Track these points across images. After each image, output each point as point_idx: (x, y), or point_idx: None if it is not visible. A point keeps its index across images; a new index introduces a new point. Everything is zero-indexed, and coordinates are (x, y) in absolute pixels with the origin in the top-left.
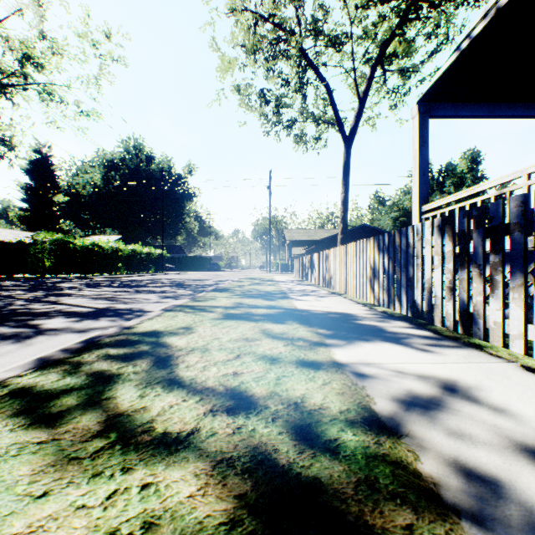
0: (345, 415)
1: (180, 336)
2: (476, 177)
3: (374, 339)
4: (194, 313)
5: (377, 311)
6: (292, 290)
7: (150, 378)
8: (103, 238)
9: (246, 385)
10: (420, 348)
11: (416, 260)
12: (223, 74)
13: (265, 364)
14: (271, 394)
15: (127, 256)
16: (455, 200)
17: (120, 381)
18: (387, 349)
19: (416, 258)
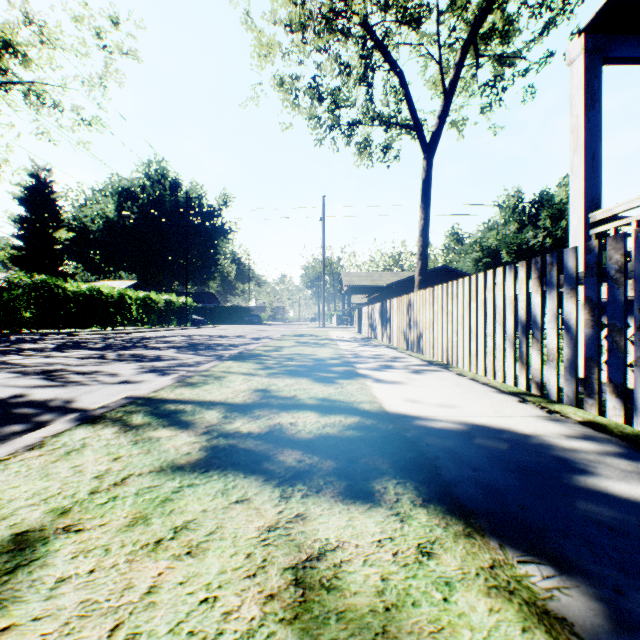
0: None
1: None
2: None
3: None
4: (140, 431)
5: (576, 422)
6: (360, 356)
7: None
8: (114, 283)
9: None
10: None
11: None
12: (261, 62)
13: None
14: None
15: (140, 305)
16: None
17: None
18: None
19: None
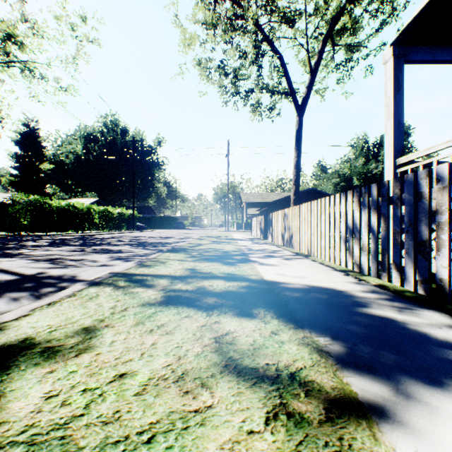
0: None
1: (50, 366)
2: (407, 148)
3: (450, 380)
4: (125, 289)
5: (371, 285)
6: (252, 250)
7: None
8: (82, 200)
9: None
10: None
11: (437, 216)
12: (185, 49)
13: None
14: None
15: (101, 216)
16: (447, 147)
17: None
18: None
19: (437, 214)
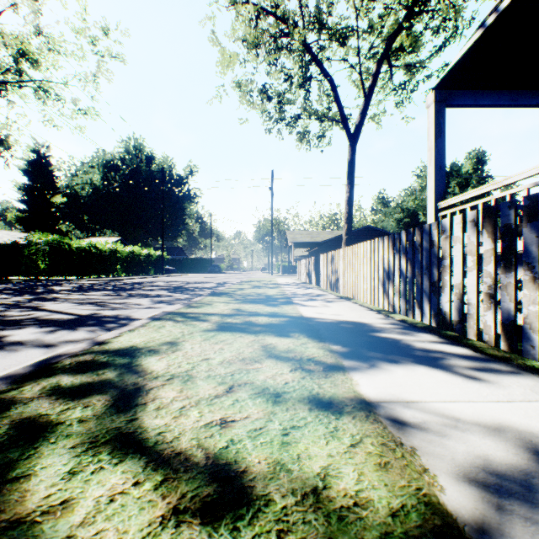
0: (403, 525)
1: (160, 355)
2: (482, 178)
3: (403, 360)
4: (185, 322)
5: (395, 320)
6: (296, 294)
7: (98, 431)
8: (102, 240)
9: (237, 448)
10: (466, 374)
11: (443, 261)
12: (224, 70)
13: (266, 404)
14: (275, 469)
15: (125, 257)
16: (478, 194)
17: (52, 438)
18: (425, 375)
19: (443, 259)
